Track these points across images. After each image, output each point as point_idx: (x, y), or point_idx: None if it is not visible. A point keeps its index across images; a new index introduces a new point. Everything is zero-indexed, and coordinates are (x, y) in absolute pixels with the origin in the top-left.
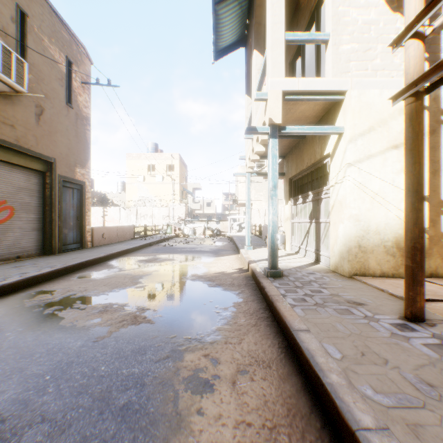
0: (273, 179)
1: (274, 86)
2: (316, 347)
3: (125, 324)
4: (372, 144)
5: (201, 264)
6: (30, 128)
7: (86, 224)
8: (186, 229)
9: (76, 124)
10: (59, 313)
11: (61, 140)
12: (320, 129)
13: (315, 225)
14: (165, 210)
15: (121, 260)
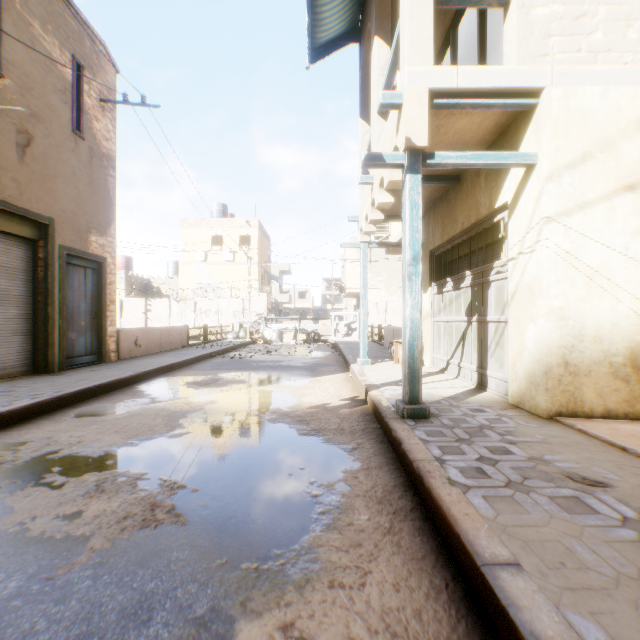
0: (412, 246)
1: (414, 80)
2: (555, 628)
3: (128, 526)
4: (587, 183)
5: (287, 390)
6: (8, 167)
7: (108, 324)
8: (268, 331)
9: (90, 165)
10: (8, 496)
11: (63, 189)
12: (495, 157)
13: (478, 327)
14: (238, 302)
15: (159, 383)
